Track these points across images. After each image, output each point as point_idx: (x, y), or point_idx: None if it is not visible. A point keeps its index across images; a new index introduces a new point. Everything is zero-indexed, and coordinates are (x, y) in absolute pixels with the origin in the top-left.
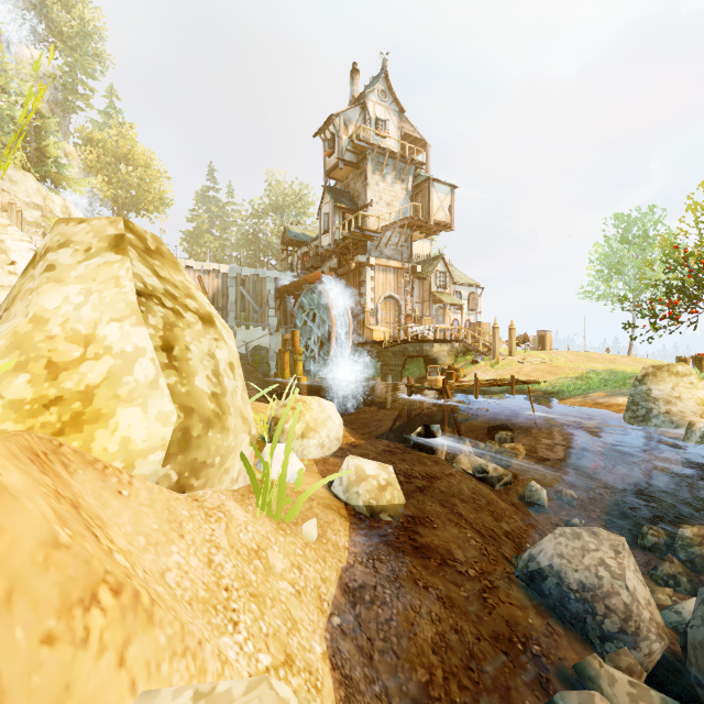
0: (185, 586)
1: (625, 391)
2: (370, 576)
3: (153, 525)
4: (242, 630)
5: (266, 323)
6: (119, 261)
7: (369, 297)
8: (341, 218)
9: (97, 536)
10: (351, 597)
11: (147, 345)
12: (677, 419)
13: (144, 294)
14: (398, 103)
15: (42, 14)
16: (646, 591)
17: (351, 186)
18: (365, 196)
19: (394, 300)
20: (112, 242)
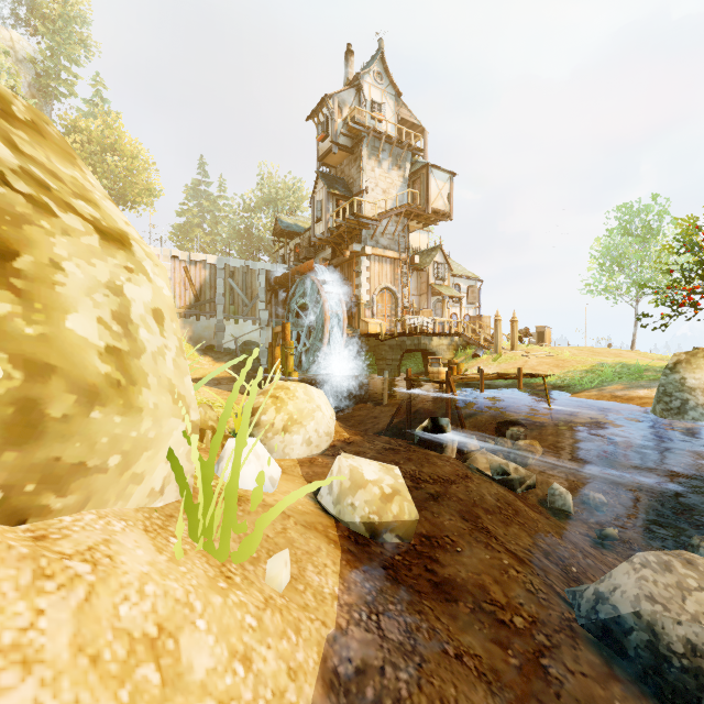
0: None
1: (643, 383)
2: (373, 649)
3: None
4: None
5: (257, 317)
6: None
7: (364, 288)
8: (335, 205)
9: None
10: (342, 697)
11: None
12: None
13: None
14: (395, 87)
15: None
16: None
17: (345, 172)
18: (360, 182)
19: (390, 292)
20: None
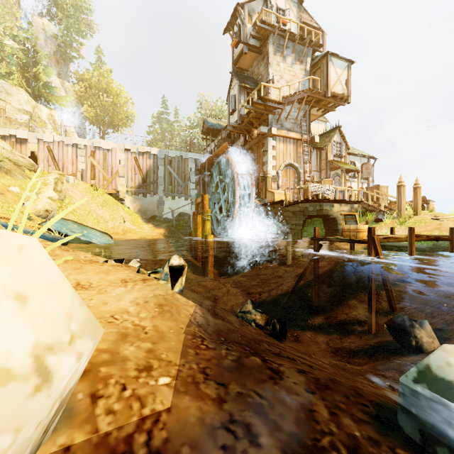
0: None
1: None
2: None
3: None
4: None
5: (188, 195)
6: None
7: (270, 164)
8: (246, 97)
9: None
10: None
11: None
12: None
13: None
14: None
15: None
16: None
17: (255, 72)
18: (267, 74)
19: (293, 168)
20: None
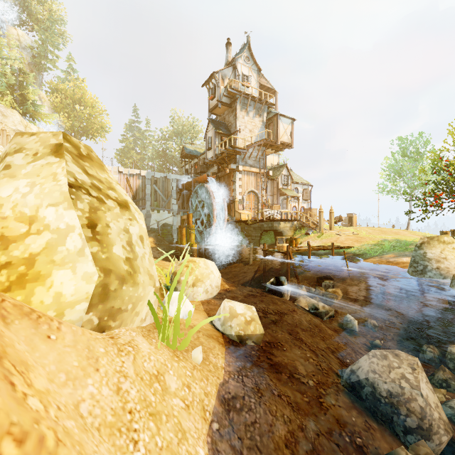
0: (95, 414)
1: (407, 253)
2: (240, 389)
3: (74, 362)
4: (141, 448)
5: (171, 209)
6: (57, 162)
7: (238, 191)
8: (220, 140)
9: (14, 384)
10: (226, 406)
11: (76, 224)
12: (444, 273)
13: (75, 186)
14: (257, 65)
15: (24, 7)
16: (434, 397)
17: (226, 119)
18: (235, 125)
19: (254, 194)
20: (53, 149)
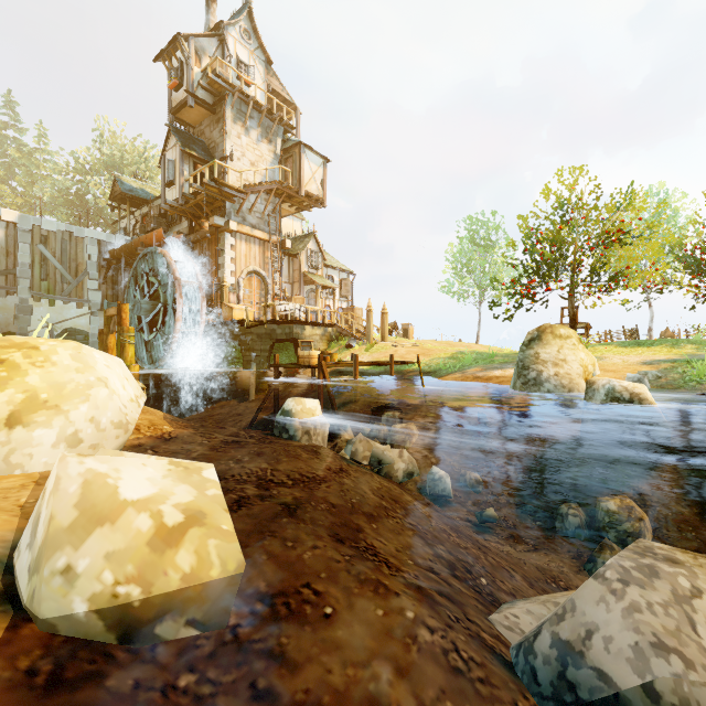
0: None
1: (497, 365)
2: None
3: None
4: None
5: (85, 299)
6: None
7: (228, 269)
8: (192, 168)
9: None
10: None
11: None
12: (566, 382)
13: None
14: (265, 52)
15: None
16: None
17: (206, 134)
18: (224, 146)
19: (260, 277)
20: None
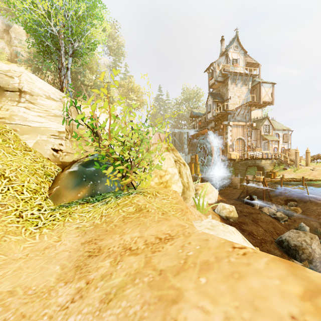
0: None
1: None
2: None
3: None
4: None
5: (184, 151)
6: (169, 154)
7: (229, 139)
8: (216, 106)
9: None
10: None
11: (177, 172)
12: None
13: (175, 161)
14: (244, 49)
15: (106, 45)
16: (320, 251)
17: (220, 91)
18: (227, 95)
19: (241, 140)
20: (166, 149)
